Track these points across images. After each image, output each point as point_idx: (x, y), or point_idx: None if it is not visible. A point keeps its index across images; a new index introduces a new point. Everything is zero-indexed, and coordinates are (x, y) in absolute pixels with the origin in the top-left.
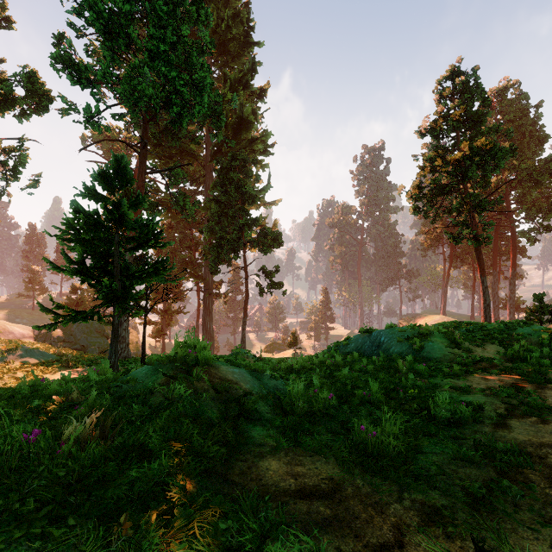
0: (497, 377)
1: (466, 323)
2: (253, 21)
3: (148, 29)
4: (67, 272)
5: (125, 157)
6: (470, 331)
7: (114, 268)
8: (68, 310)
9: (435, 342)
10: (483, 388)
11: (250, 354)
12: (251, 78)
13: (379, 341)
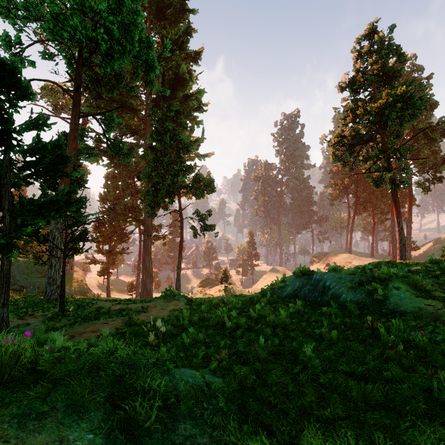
0: None
1: (401, 263)
2: None
3: None
4: None
5: (16, 62)
6: (414, 272)
7: (2, 201)
8: None
9: (400, 290)
10: None
11: (181, 296)
12: (186, 41)
13: (323, 286)
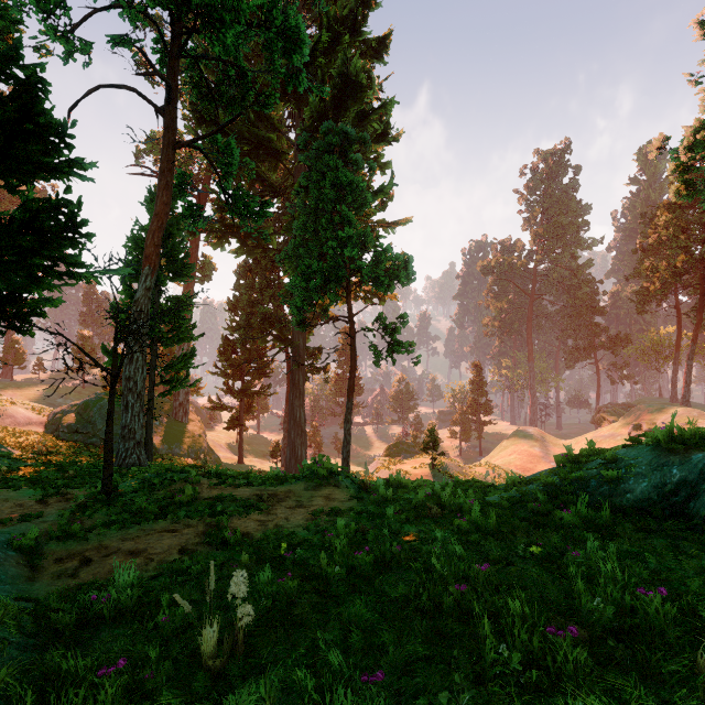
0: None
1: None
2: None
3: None
4: None
5: None
6: None
7: None
8: None
9: None
10: None
11: (343, 477)
12: (362, 19)
13: None
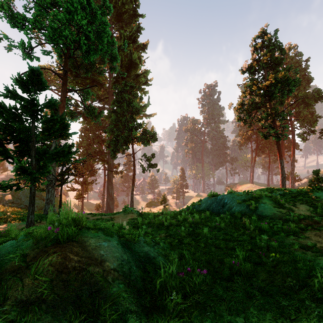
0: None
1: (276, 189)
2: (138, 1)
3: None
4: None
5: (39, 68)
6: (282, 195)
7: (31, 151)
8: None
9: (266, 204)
10: None
11: (135, 211)
12: (137, 36)
13: (223, 203)
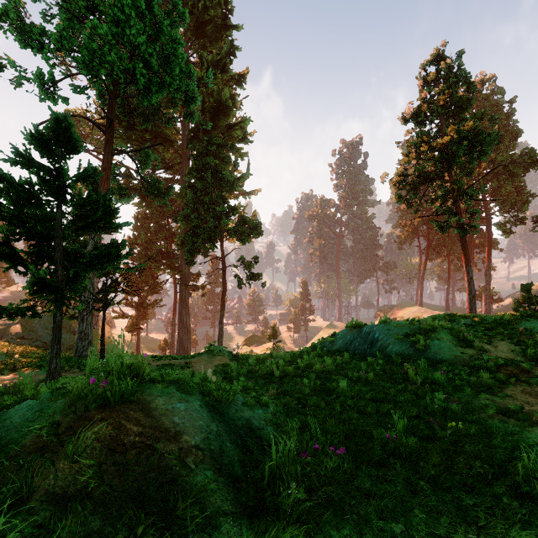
0: None
1: (460, 316)
2: (231, 3)
3: None
4: None
5: (69, 117)
6: (469, 325)
7: (55, 253)
8: None
9: (442, 340)
10: None
11: (226, 352)
12: (229, 62)
13: (372, 338)
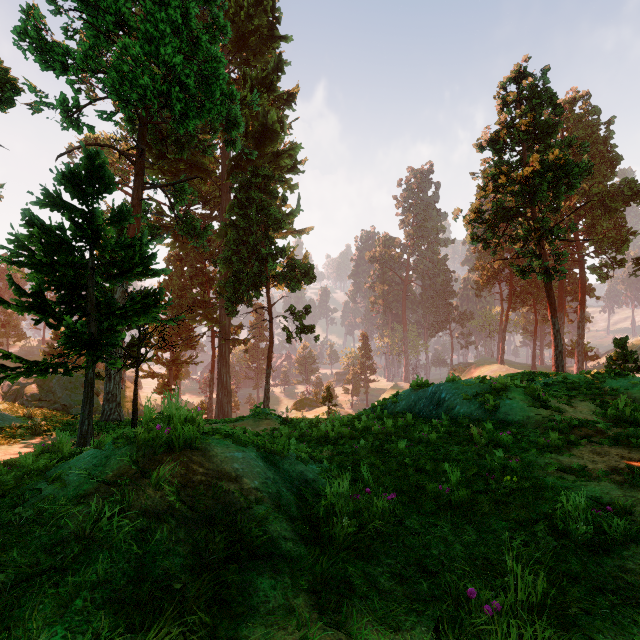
0: (612, 450)
1: (541, 374)
2: (279, 10)
3: (144, 3)
4: (15, 308)
5: (102, 154)
6: (549, 384)
7: (87, 303)
8: (17, 359)
9: (514, 400)
10: (606, 470)
11: (274, 415)
12: (277, 79)
13: (438, 399)
